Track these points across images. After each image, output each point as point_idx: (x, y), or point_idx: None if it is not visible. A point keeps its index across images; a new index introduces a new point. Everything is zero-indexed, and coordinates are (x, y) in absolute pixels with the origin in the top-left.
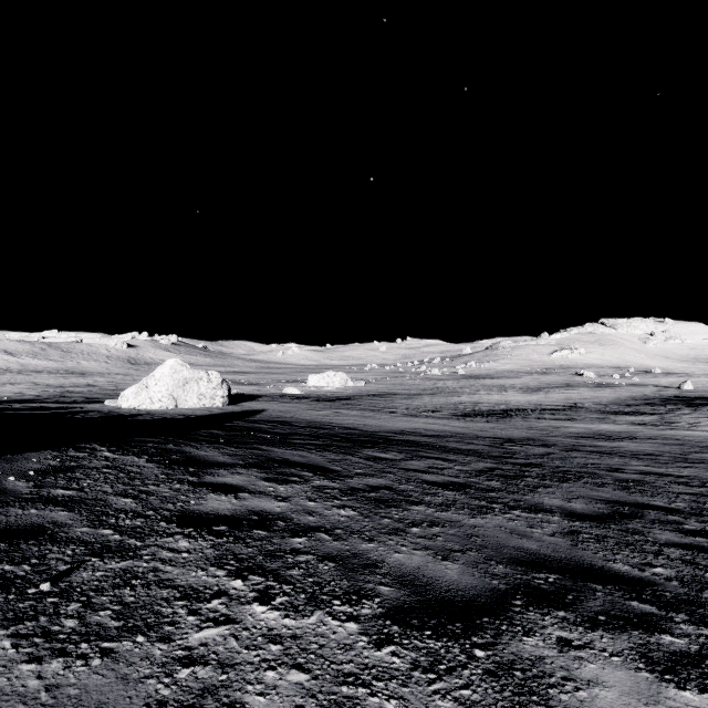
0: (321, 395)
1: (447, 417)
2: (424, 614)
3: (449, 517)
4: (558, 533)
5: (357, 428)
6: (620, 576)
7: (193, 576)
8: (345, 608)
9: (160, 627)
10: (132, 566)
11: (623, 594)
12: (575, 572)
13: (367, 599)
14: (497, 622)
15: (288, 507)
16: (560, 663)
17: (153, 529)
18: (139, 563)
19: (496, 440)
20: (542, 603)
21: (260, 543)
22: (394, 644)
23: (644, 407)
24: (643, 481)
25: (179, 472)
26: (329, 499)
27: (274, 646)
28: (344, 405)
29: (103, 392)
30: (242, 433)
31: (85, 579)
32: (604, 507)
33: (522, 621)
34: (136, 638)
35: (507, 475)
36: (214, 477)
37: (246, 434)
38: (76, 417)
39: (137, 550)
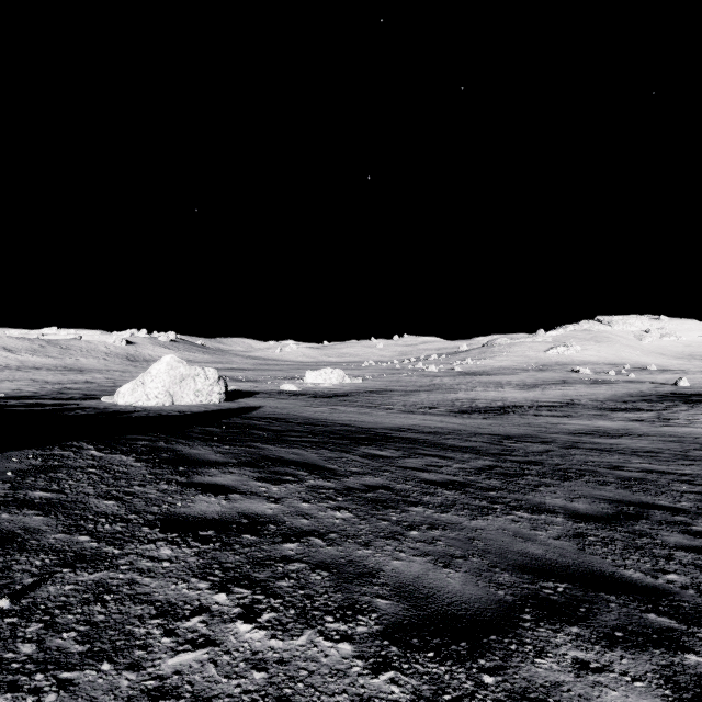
0: (318, 392)
1: (444, 414)
2: (425, 632)
3: (449, 518)
4: (563, 536)
5: (354, 425)
6: (632, 585)
7: (172, 590)
8: (339, 626)
9: (130, 652)
10: (106, 578)
11: (638, 605)
12: (585, 580)
13: (363, 614)
14: (505, 640)
15: (280, 509)
16: (578, 690)
17: (134, 535)
18: (115, 574)
19: (494, 437)
20: (553, 617)
21: (249, 550)
22: (393, 669)
23: (641, 404)
24: (645, 480)
25: (168, 472)
26: (323, 500)
27: (258, 674)
28: (341, 402)
29: (101, 388)
30: (238, 430)
31: (52, 594)
32: (608, 507)
33: (533, 639)
34: (101, 666)
35: (506, 473)
36: (204, 477)
37: (241, 431)
38: (71, 414)
39: (114, 559)
